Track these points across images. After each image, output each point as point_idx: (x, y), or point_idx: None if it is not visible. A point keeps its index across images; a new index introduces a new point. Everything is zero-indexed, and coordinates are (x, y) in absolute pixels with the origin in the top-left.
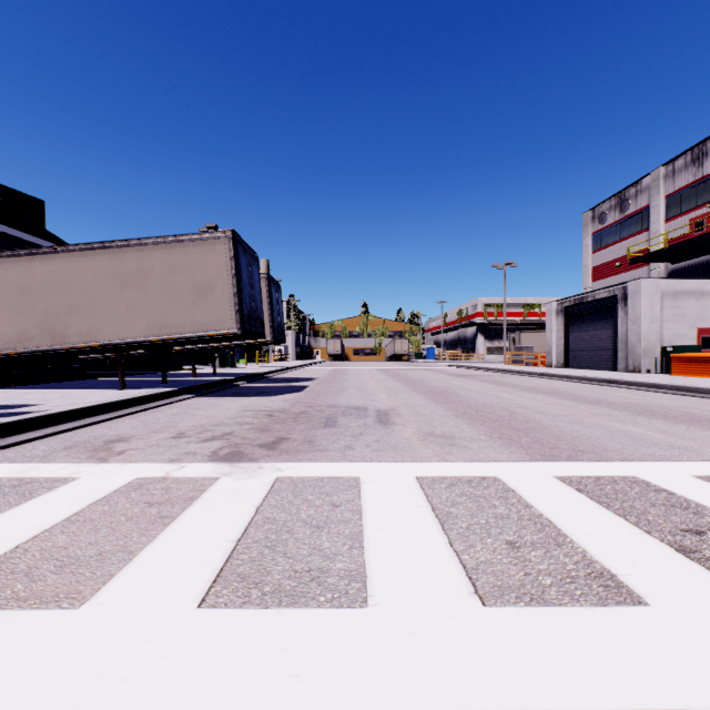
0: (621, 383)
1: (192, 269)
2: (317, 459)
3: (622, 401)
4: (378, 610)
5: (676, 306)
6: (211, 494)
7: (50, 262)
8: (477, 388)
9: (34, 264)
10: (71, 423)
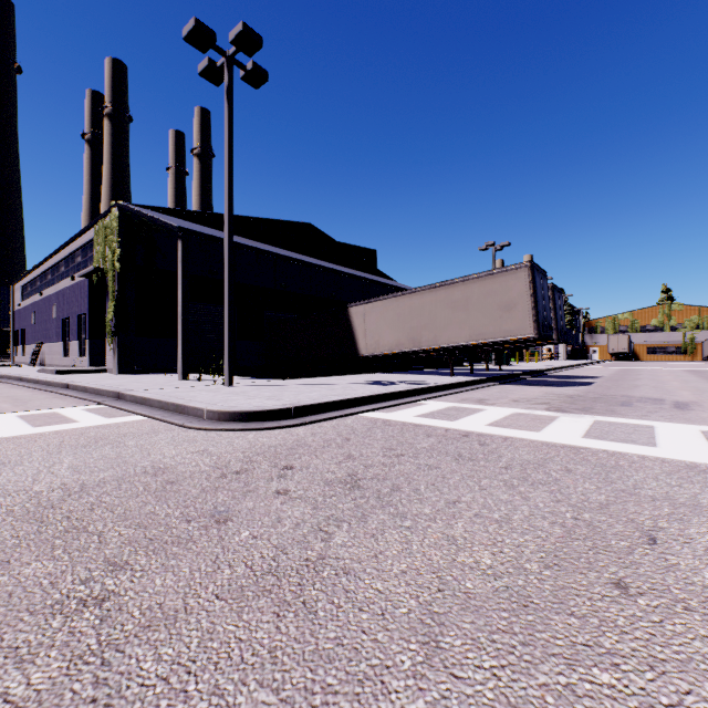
0: None
1: (499, 293)
2: (620, 417)
3: None
4: (661, 449)
5: None
6: (560, 420)
7: (412, 298)
8: None
9: (404, 300)
10: (448, 391)
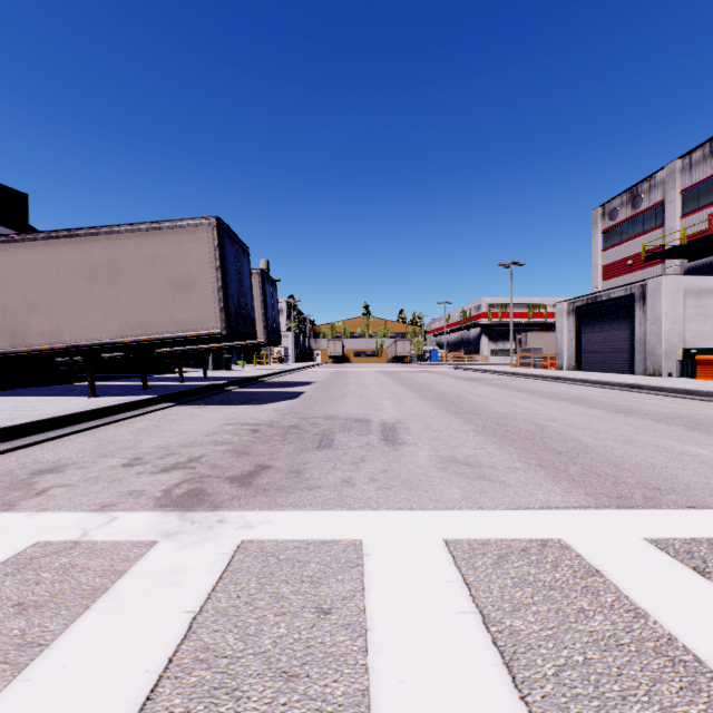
0: (647, 388)
1: (170, 260)
2: (304, 505)
3: (660, 410)
4: None
5: (699, 305)
6: (130, 581)
7: (9, 252)
8: (490, 394)
9: None
10: (5, 443)
